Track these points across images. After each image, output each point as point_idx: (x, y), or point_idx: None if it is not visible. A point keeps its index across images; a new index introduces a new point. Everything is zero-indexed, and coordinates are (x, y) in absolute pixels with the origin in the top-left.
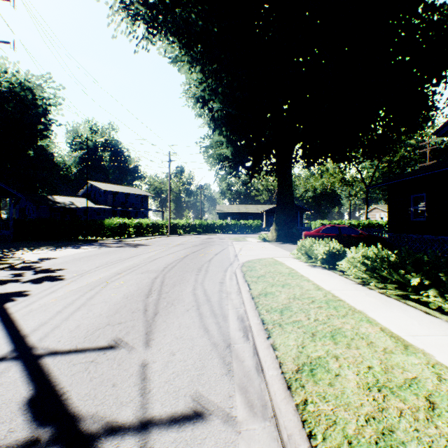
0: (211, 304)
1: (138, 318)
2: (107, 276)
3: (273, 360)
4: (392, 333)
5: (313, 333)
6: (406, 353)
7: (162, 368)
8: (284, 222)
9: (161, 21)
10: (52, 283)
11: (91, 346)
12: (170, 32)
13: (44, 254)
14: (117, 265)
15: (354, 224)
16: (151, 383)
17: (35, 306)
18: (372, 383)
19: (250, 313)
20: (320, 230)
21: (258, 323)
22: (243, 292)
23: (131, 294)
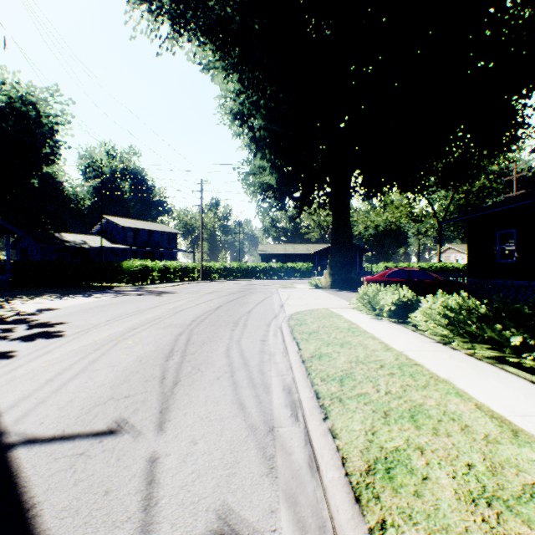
0: (249, 370)
1: (152, 389)
2: (119, 331)
3: (333, 454)
4: (492, 412)
5: (385, 412)
6: (517, 442)
7: (177, 465)
8: (340, 264)
9: (189, 17)
10: (48, 341)
11: (83, 430)
12: (201, 31)
13: (45, 304)
14: (133, 318)
15: (424, 267)
16: (160, 490)
17: (20, 372)
18: (476, 491)
19: (301, 382)
20: (385, 274)
21: (311, 396)
22: (291, 353)
23: (147, 356)
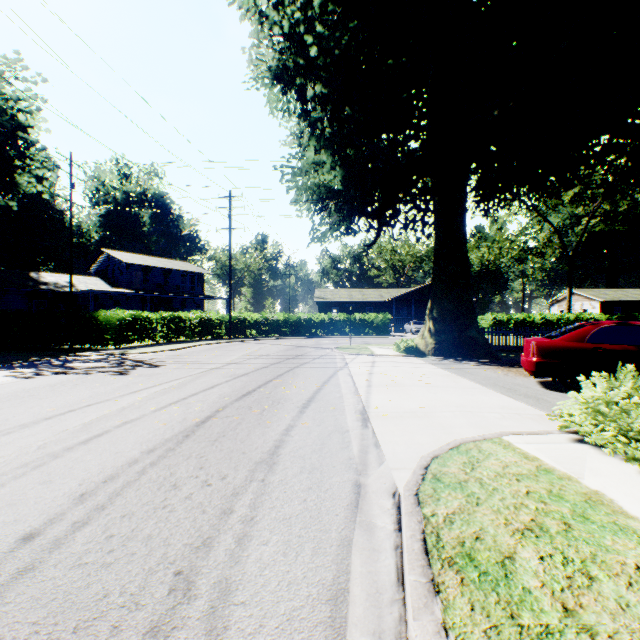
0: None
1: None
2: None
3: None
4: None
5: None
6: None
7: None
8: (451, 315)
9: None
10: None
11: None
12: None
13: None
14: None
15: (551, 320)
16: None
17: None
18: None
19: None
20: (584, 335)
21: None
22: None
23: None
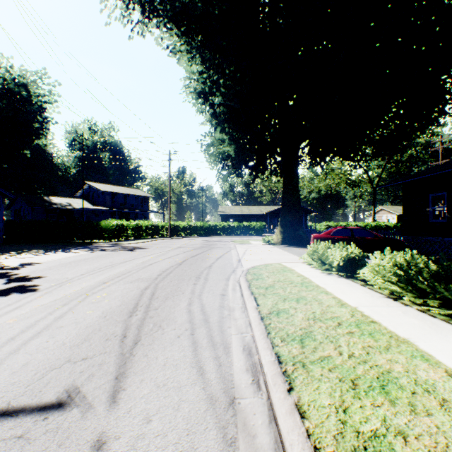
0: (209, 327)
1: (111, 349)
2: (90, 285)
3: (303, 443)
4: None
5: (353, 381)
6: None
7: None
8: (290, 223)
9: (157, 4)
10: (22, 295)
11: (30, 402)
12: (167, 17)
13: (29, 258)
14: (105, 272)
15: (361, 226)
16: None
17: None
18: None
19: (261, 343)
20: (330, 232)
21: (272, 361)
22: (250, 309)
23: (112, 311)
